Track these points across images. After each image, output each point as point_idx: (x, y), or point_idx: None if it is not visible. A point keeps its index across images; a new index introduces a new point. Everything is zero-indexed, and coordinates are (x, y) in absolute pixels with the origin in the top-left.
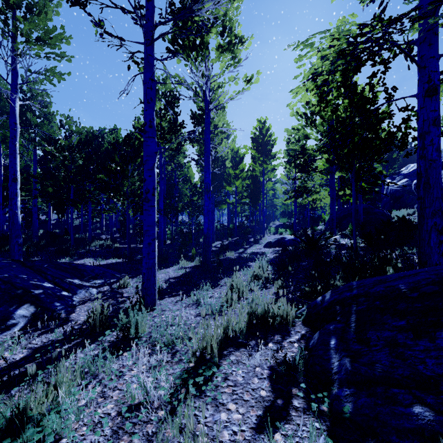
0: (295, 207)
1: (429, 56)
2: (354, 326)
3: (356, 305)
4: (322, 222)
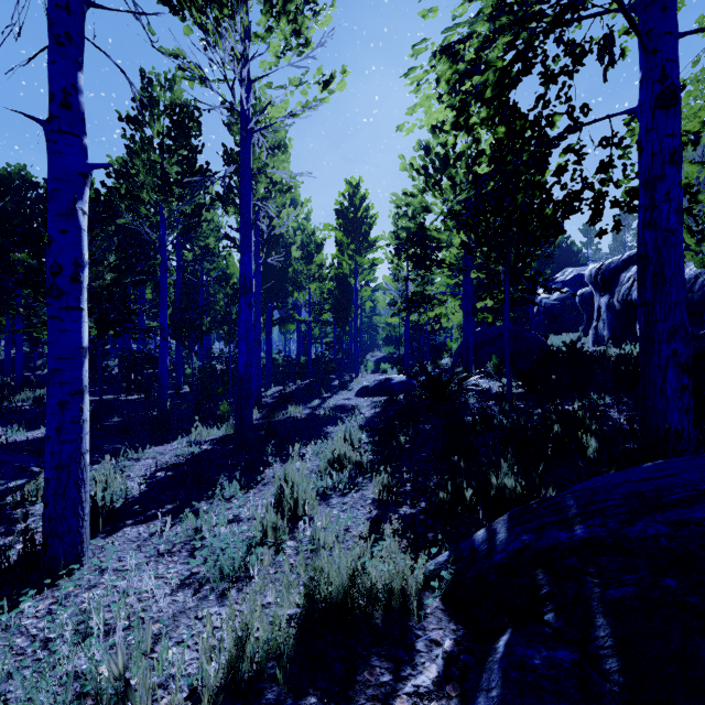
0: (408, 328)
1: (663, 30)
2: (618, 672)
3: (598, 581)
4: (447, 353)
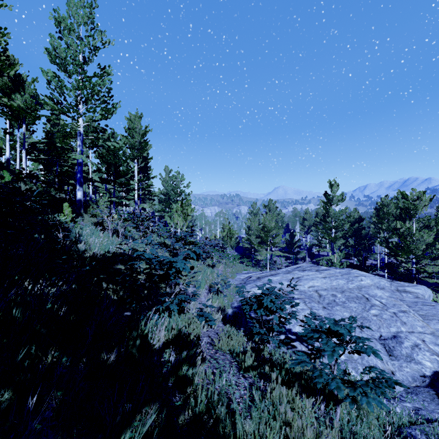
0: None
1: None
2: None
3: None
4: None
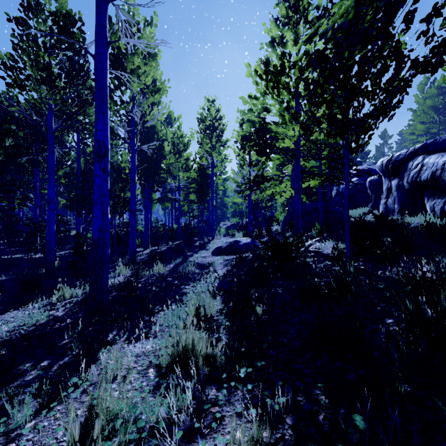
0: (250, 203)
1: None
2: None
3: None
4: (275, 222)
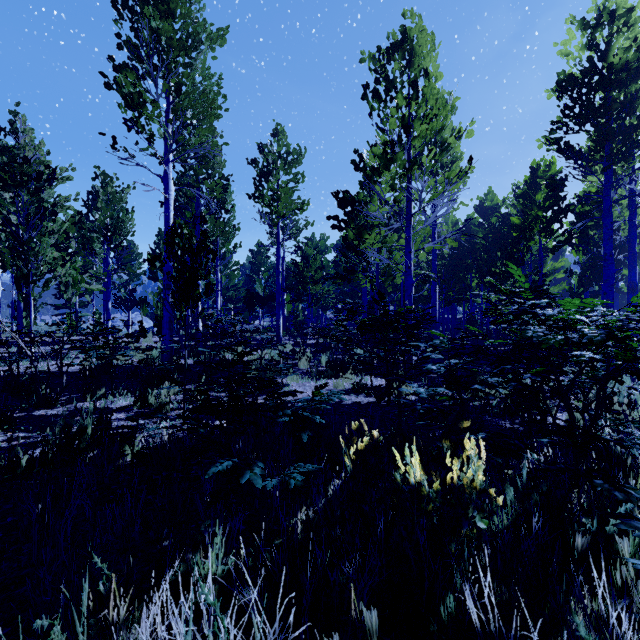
0: None
1: None
2: None
3: None
4: None
